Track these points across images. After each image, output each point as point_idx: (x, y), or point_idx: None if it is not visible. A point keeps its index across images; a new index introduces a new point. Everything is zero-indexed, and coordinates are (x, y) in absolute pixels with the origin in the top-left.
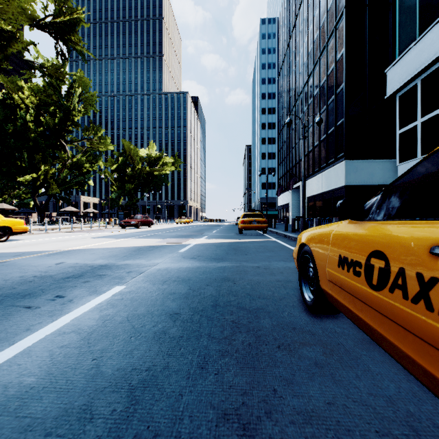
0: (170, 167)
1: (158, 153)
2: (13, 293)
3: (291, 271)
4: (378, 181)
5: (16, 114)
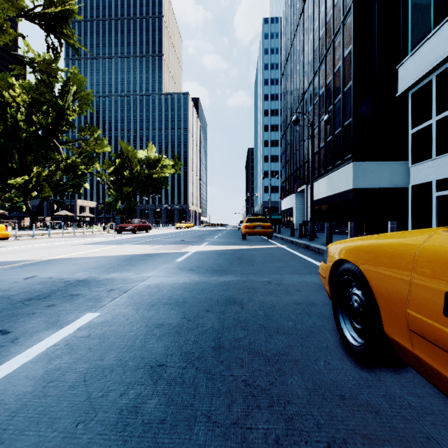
0: (170, 169)
1: (157, 156)
2: None
3: (309, 288)
4: (387, 184)
5: (6, 113)
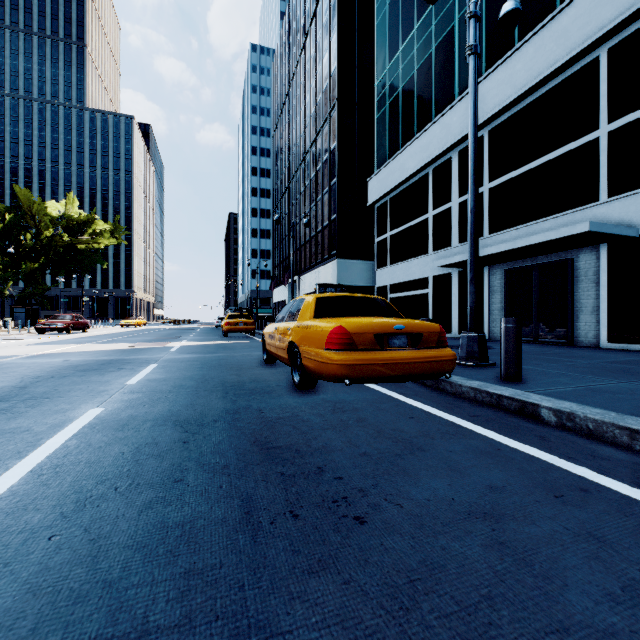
0: (108, 238)
1: (83, 214)
2: (83, 369)
3: None
4: (367, 282)
5: None
